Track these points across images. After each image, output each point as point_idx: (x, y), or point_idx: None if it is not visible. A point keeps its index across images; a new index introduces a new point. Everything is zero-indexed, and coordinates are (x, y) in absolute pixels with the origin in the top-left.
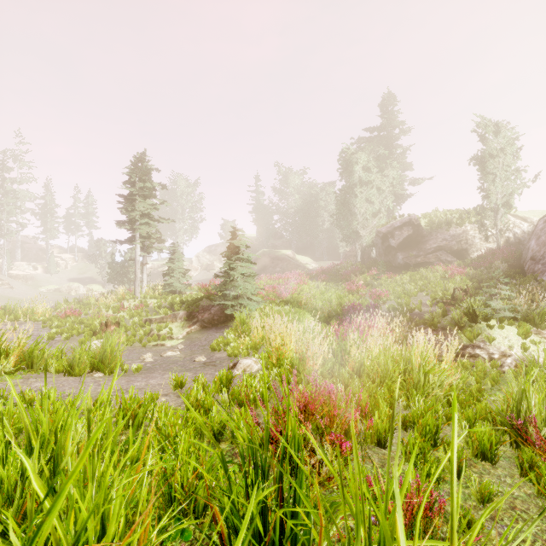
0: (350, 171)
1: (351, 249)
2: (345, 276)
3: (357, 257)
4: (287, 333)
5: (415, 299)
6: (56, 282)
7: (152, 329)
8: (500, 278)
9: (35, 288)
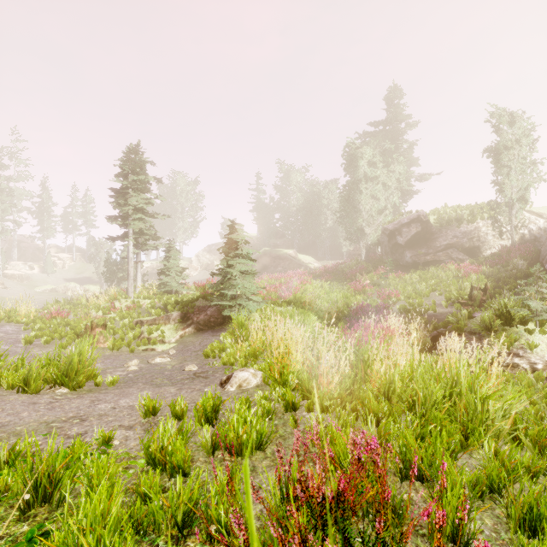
0: (354, 167)
1: (355, 248)
2: (350, 276)
3: (361, 256)
4: (293, 340)
5: (428, 300)
6: (53, 282)
7: (142, 332)
8: (541, 274)
9: (30, 288)
